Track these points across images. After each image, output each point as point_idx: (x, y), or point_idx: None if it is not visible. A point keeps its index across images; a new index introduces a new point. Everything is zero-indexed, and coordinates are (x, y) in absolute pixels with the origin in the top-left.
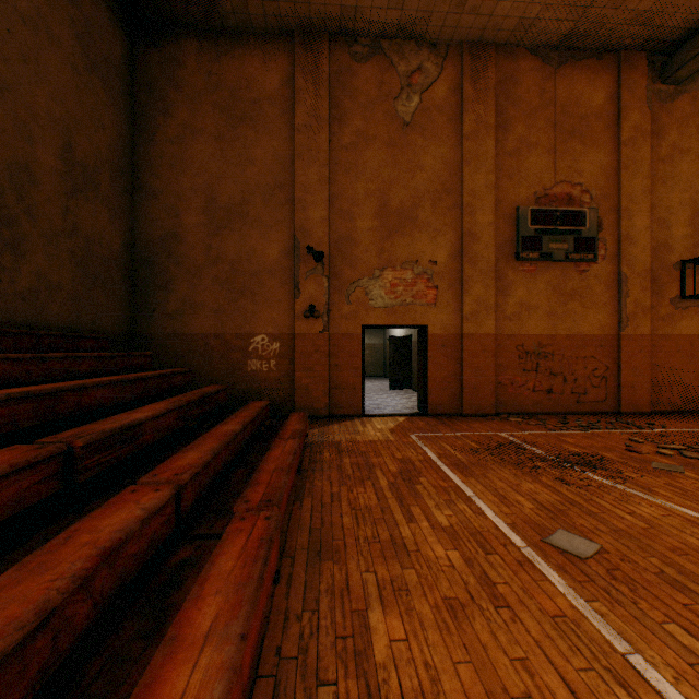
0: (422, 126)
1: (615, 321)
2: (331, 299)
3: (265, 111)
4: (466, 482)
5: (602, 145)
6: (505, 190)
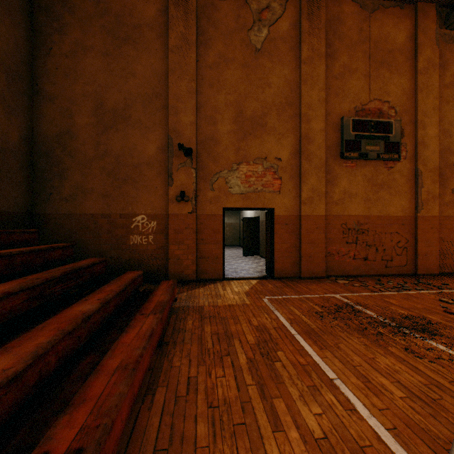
0: (269, 52)
1: (413, 206)
2: (198, 187)
3: (145, 35)
4: (323, 356)
5: (403, 73)
6: (332, 104)
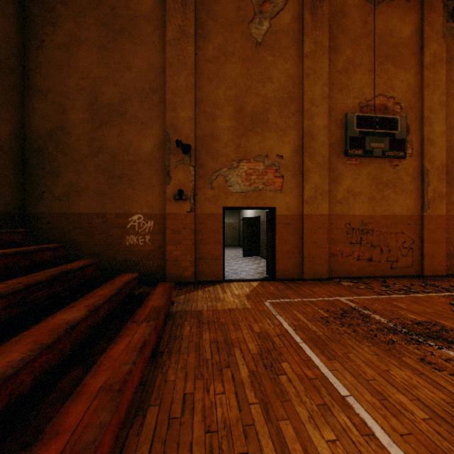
0: (271, 45)
1: (419, 205)
2: (197, 185)
3: (141, 27)
4: (332, 368)
5: (409, 68)
6: (336, 100)
